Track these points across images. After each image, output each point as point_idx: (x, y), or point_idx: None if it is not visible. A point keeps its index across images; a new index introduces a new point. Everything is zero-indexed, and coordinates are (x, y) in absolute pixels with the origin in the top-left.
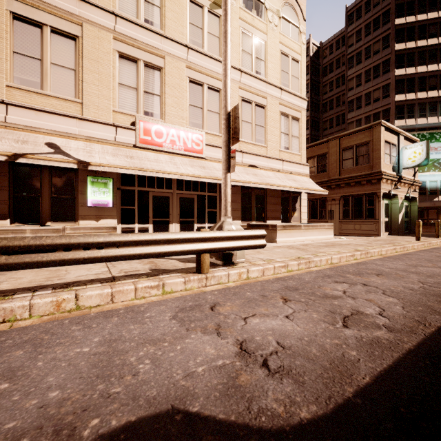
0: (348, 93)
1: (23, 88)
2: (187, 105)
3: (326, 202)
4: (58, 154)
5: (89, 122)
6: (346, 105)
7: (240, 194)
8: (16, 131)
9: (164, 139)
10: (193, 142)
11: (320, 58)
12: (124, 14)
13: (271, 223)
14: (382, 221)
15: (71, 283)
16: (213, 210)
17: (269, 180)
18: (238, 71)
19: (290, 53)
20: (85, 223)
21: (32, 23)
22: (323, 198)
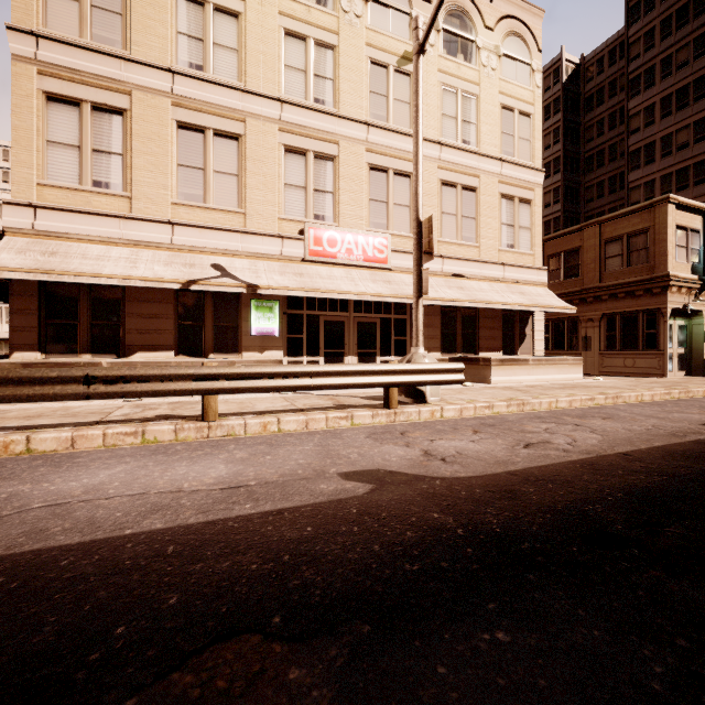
0: (630, 138)
1: (186, 204)
2: (367, 201)
3: (578, 323)
4: (225, 277)
5: (253, 236)
6: (626, 158)
7: (440, 316)
8: (182, 254)
9: (338, 248)
10: (375, 250)
11: (581, 83)
12: (291, 97)
13: (485, 356)
14: (672, 353)
15: (266, 412)
16: (402, 338)
17: (481, 296)
18: (437, 144)
19: (516, 105)
20: (248, 355)
21: (196, 129)
22: (574, 317)
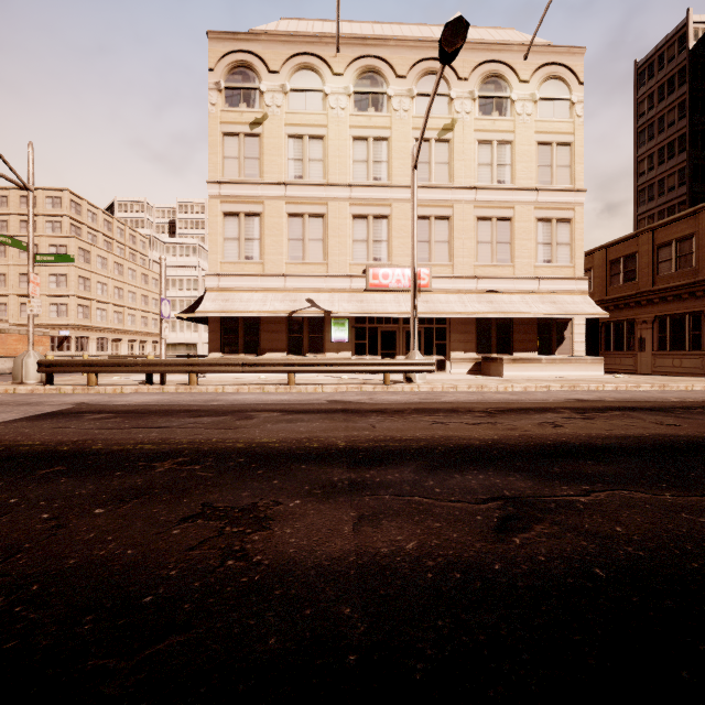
0: None
1: (293, 262)
2: None
3: (635, 325)
4: (313, 307)
5: (332, 278)
6: None
7: (475, 324)
8: (290, 294)
9: (390, 280)
10: None
11: None
12: (357, 181)
13: (516, 356)
14: None
15: (320, 384)
16: (442, 342)
17: (507, 308)
18: (472, 190)
19: (553, 139)
20: (329, 355)
21: (298, 215)
22: (631, 319)
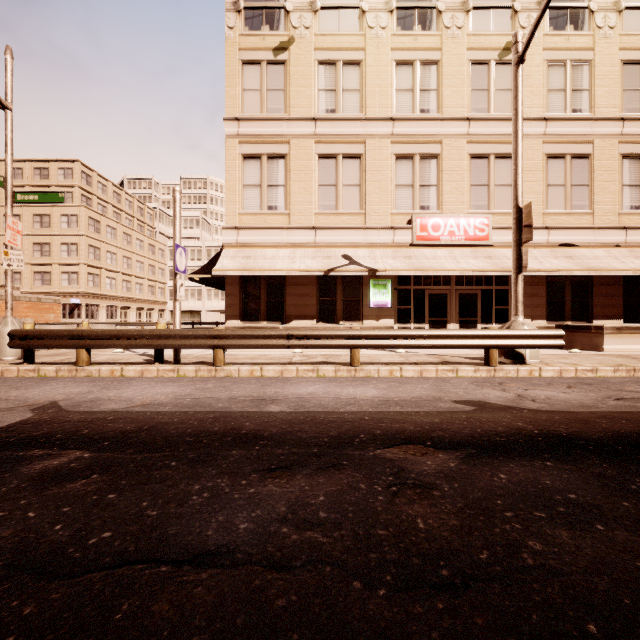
0: None
1: (324, 213)
2: (468, 187)
3: None
4: (352, 264)
5: (371, 230)
6: None
7: (545, 285)
8: (321, 249)
9: (441, 232)
10: (475, 229)
11: None
12: (400, 114)
13: (600, 324)
14: None
15: (389, 363)
16: (503, 307)
17: (594, 263)
18: (542, 121)
19: None
20: (367, 323)
21: (330, 156)
22: None
